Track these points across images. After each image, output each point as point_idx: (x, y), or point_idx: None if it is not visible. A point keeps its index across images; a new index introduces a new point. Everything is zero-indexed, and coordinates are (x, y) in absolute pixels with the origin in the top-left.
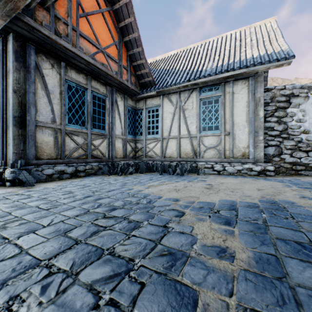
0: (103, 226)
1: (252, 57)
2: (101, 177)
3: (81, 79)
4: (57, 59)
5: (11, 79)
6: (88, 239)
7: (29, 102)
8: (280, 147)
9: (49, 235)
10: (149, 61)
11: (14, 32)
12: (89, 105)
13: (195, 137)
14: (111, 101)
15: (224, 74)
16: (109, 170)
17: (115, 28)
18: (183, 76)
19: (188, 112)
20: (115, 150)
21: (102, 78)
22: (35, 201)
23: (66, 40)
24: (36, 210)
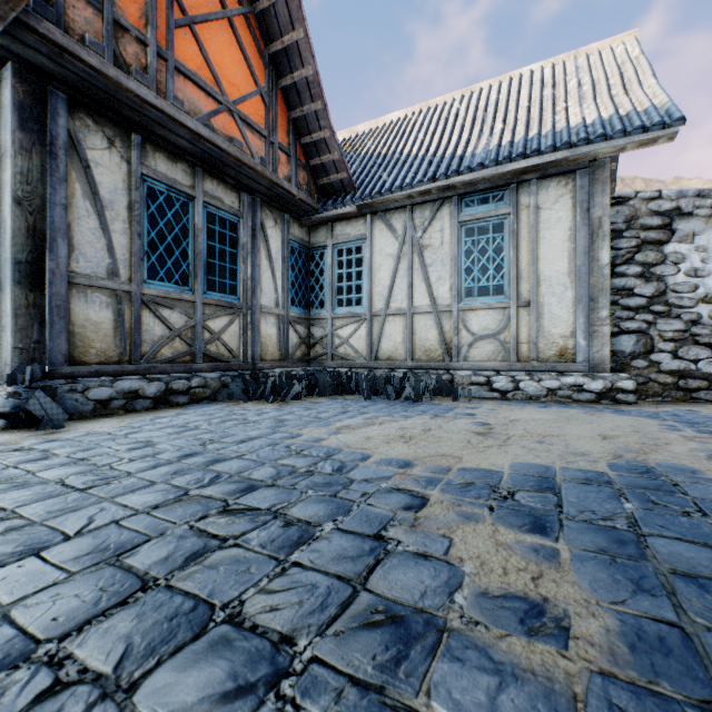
0: (218, 538)
1: (582, 123)
2: (227, 407)
3: (180, 175)
4: (121, 127)
5: (10, 171)
6: (176, 575)
7: (52, 228)
8: (649, 336)
9: (76, 563)
10: (340, 135)
11: (17, 59)
12: (199, 236)
13: (449, 311)
14: (251, 227)
15: (515, 163)
16: (247, 389)
17: (261, 54)
18: (420, 169)
19: (433, 253)
20: (260, 343)
21: (229, 174)
22: (58, 467)
23: (141, 80)
24: (55, 491)
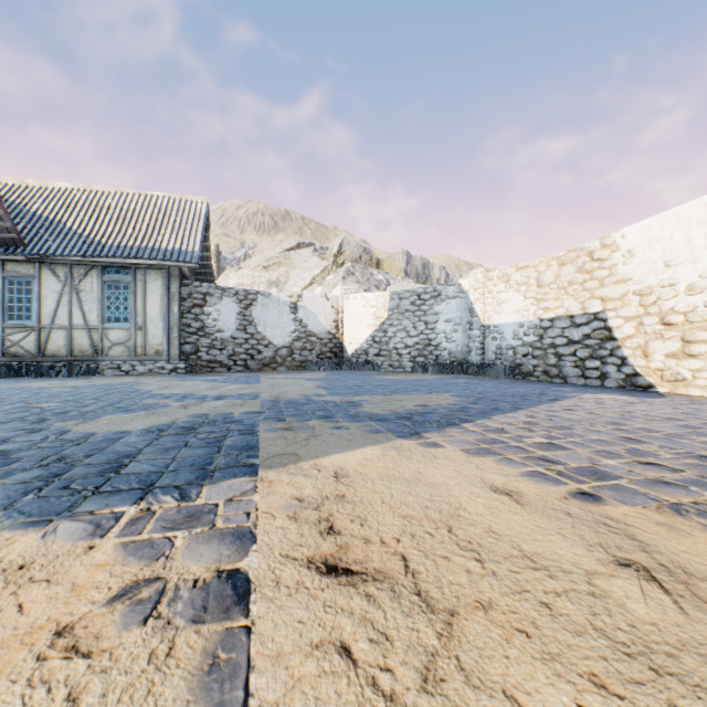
0: None
1: (166, 249)
2: None
3: None
4: None
5: None
6: None
7: None
8: (198, 345)
9: None
10: (10, 180)
11: None
12: None
13: (97, 329)
14: None
15: (133, 260)
16: None
17: None
18: (78, 244)
19: (87, 295)
20: None
21: None
22: None
23: None
24: None
